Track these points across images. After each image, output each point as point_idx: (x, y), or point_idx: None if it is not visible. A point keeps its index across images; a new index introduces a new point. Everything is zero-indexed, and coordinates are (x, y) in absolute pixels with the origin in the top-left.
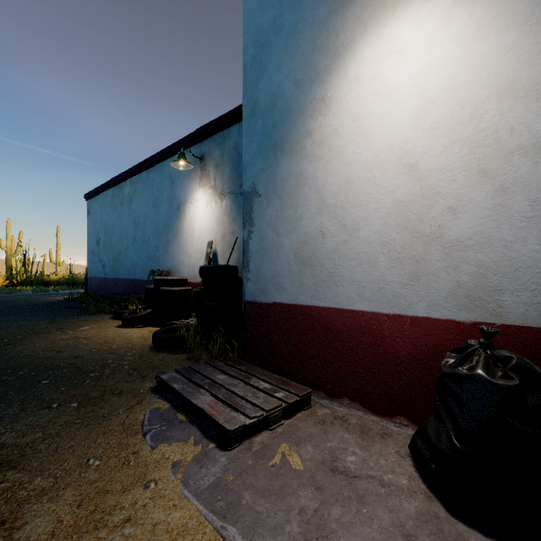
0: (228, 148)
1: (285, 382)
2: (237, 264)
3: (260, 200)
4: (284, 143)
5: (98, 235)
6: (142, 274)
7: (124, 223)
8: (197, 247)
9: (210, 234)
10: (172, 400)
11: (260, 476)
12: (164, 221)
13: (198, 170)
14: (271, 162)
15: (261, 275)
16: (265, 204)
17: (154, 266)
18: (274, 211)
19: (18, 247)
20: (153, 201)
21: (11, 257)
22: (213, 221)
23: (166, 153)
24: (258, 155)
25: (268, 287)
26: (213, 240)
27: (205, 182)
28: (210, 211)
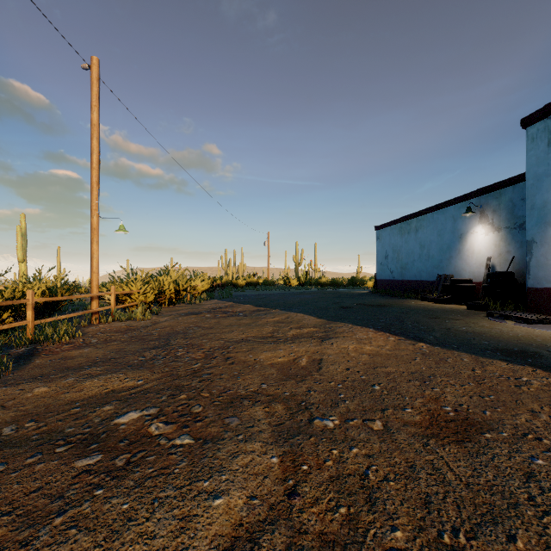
0: (504, 200)
1: (550, 316)
2: (512, 271)
3: (536, 245)
4: (550, 222)
5: (386, 253)
6: (427, 277)
7: (411, 245)
8: (476, 260)
9: (488, 253)
10: (497, 318)
11: (541, 327)
12: (447, 245)
13: (477, 213)
14: (543, 230)
15: (537, 276)
16: (539, 247)
17: (438, 272)
18: (544, 250)
19: (301, 259)
20: (437, 232)
21: (298, 266)
22: (491, 245)
23: (449, 203)
24: (535, 226)
25: (541, 281)
26: (491, 256)
27: (484, 221)
28: (488, 239)
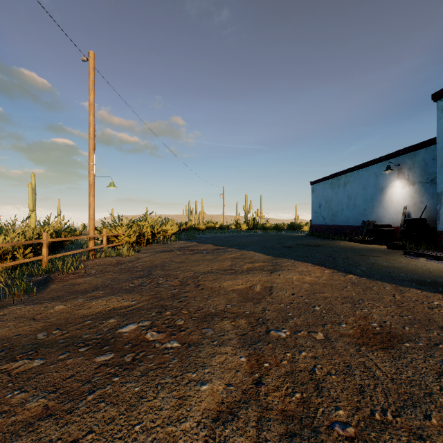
0: (418, 160)
1: None
2: (424, 217)
3: None
4: None
5: (320, 203)
6: (354, 222)
7: (340, 197)
8: (395, 209)
9: (404, 203)
10: (412, 255)
11: None
12: (370, 196)
13: (395, 171)
14: None
15: None
16: None
17: (362, 219)
18: None
19: (249, 208)
20: (362, 186)
21: (247, 214)
22: (407, 196)
23: (372, 162)
24: None
25: None
26: (407, 205)
27: (401, 176)
28: (404, 191)
